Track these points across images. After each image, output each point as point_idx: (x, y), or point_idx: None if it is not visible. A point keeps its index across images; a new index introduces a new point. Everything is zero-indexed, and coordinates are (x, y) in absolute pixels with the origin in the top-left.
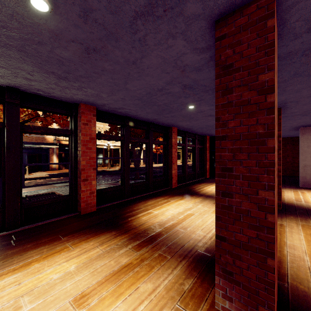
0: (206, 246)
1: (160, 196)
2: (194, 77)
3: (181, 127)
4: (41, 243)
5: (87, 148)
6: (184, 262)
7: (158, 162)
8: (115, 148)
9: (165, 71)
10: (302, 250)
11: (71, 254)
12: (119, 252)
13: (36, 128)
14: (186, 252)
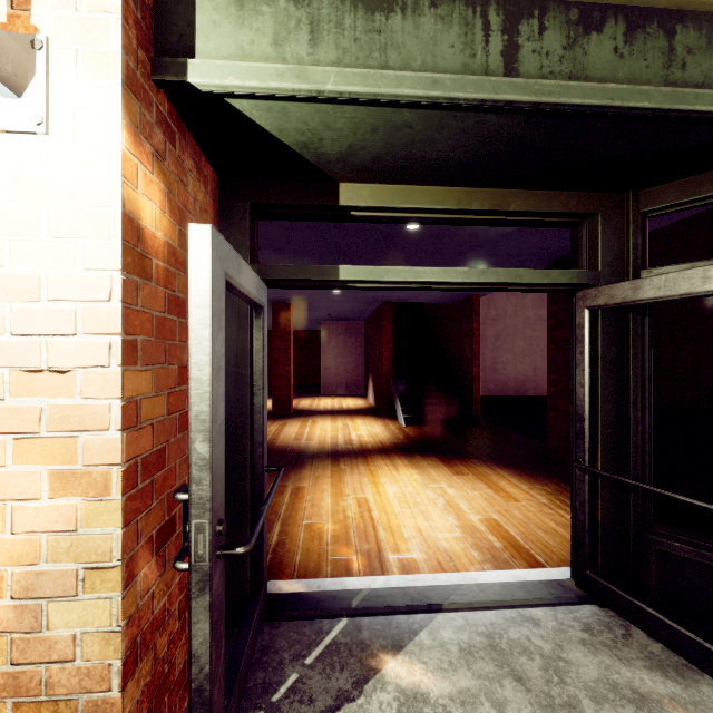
0: None
1: None
2: None
3: None
4: None
5: None
6: None
7: None
8: None
9: None
10: (293, 432)
11: None
12: None
13: None
14: None
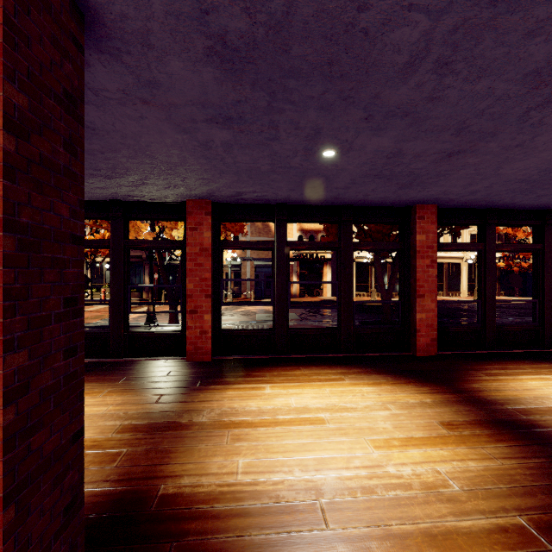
0: (184, 490)
1: (344, 365)
2: (185, 101)
3: (448, 201)
4: (102, 379)
5: (196, 265)
6: (105, 486)
7: (518, 292)
8: None
9: (136, 117)
10: None
11: (86, 401)
12: (107, 422)
13: (140, 242)
14: (141, 476)
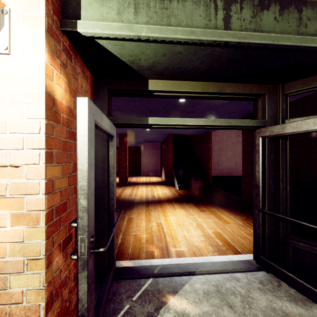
0: None
1: None
2: None
3: None
4: None
5: None
6: None
7: None
8: None
9: None
10: (128, 192)
11: None
12: None
13: None
14: None
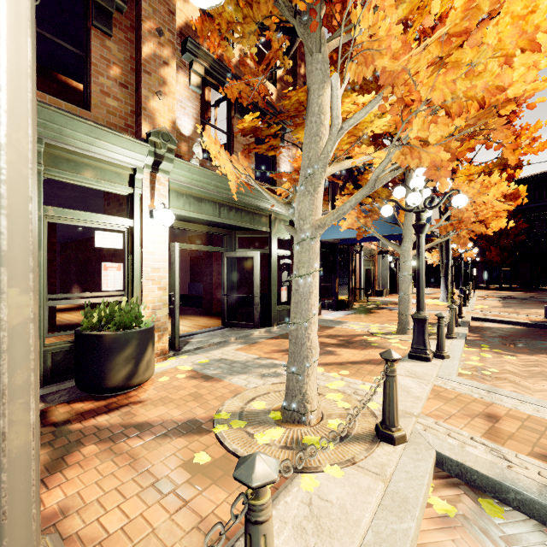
0: None
1: None
2: None
3: None
4: None
5: None
6: None
7: None
8: None
9: None
10: None
11: None
12: None
13: None
14: None
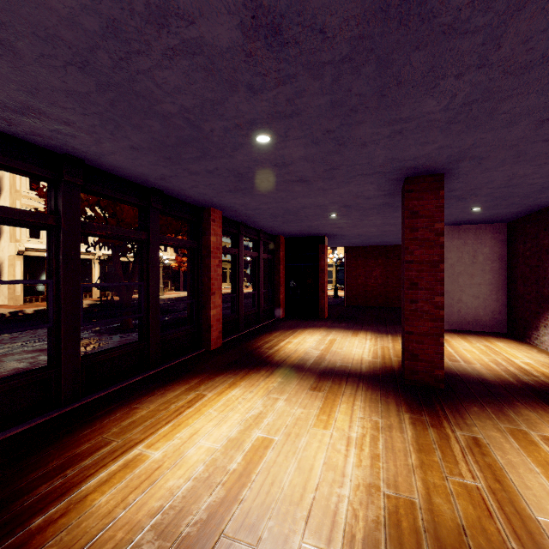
0: None
1: (176, 381)
2: None
3: (232, 211)
4: None
5: None
6: None
7: (182, 287)
8: (82, 259)
9: None
10: None
11: None
12: None
13: None
14: None
